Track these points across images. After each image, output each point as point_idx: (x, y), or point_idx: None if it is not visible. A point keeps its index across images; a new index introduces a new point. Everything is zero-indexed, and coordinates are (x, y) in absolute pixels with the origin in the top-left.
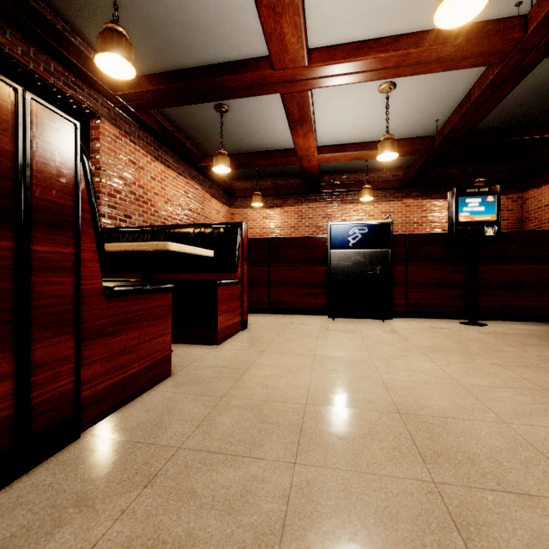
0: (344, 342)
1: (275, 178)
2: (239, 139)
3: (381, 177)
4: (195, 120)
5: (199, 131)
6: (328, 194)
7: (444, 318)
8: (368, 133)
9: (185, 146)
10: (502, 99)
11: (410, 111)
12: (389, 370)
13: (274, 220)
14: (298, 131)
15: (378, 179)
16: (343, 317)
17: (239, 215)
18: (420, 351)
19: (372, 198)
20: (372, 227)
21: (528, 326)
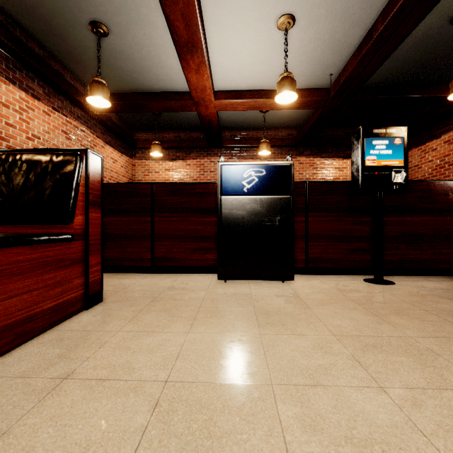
0: (230, 332)
1: (178, 131)
2: (131, 78)
3: (277, 135)
4: (70, 44)
5: (80, 62)
6: (229, 149)
7: (346, 274)
8: (266, 84)
9: (60, 75)
10: (403, 39)
11: (307, 60)
12: (314, 447)
13: (177, 173)
14: (188, 62)
15: (275, 137)
16: (236, 279)
17: (141, 167)
18: (347, 350)
19: (270, 153)
20: (271, 169)
21: (435, 283)
